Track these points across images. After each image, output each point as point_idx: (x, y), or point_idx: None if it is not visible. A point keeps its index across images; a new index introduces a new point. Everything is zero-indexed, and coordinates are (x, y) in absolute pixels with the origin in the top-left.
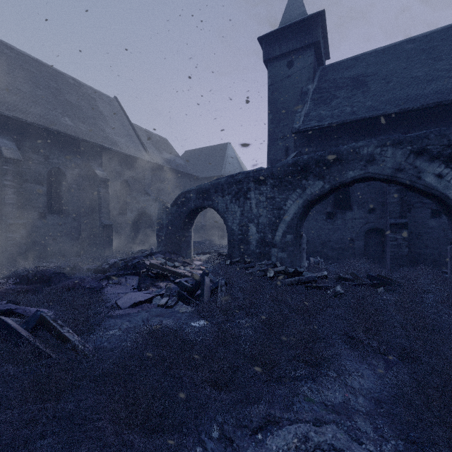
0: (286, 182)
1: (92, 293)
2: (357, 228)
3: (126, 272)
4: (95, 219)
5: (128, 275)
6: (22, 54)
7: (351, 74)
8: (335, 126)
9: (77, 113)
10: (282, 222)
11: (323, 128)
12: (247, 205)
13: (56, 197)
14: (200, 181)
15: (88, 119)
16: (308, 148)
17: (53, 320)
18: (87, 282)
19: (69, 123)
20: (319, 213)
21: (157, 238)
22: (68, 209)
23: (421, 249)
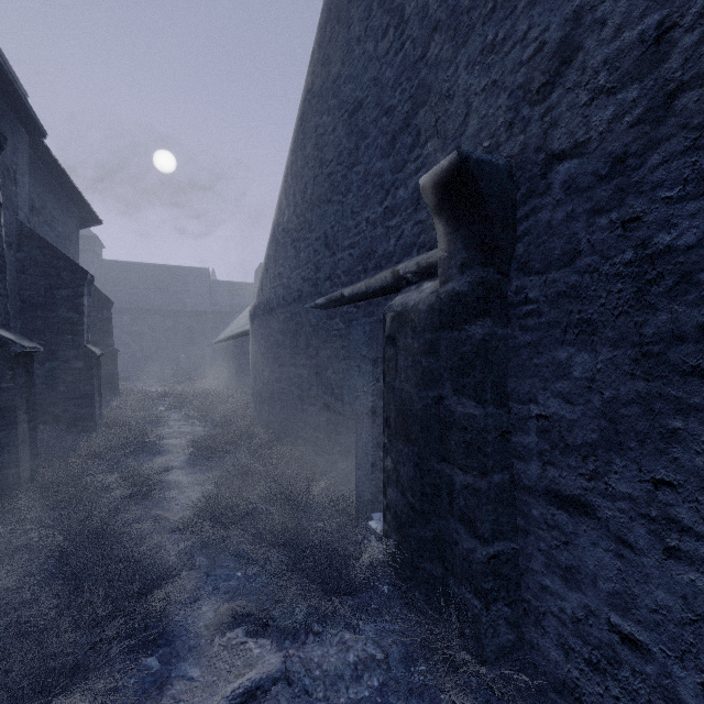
0: None
1: None
2: None
3: None
4: None
5: None
6: None
7: (114, 275)
8: None
9: None
10: None
11: None
12: None
13: None
14: None
15: None
16: None
17: None
18: None
19: None
20: None
21: None
22: None
23: None
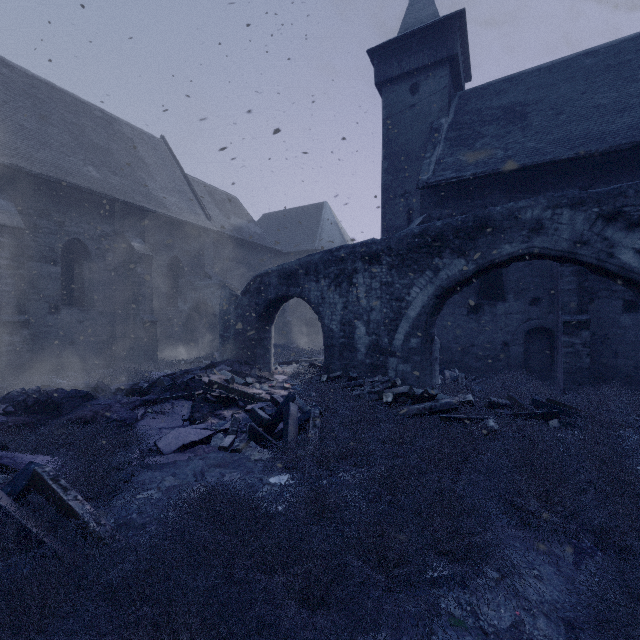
0: (410, 261)
1: (120, 428)
2: (514, 327)
3: (173, 395)
4: (132, 313)
5: (177, 399)
6: (26, 74)
7: (503, 102)
8: (480, 178)
9: (106, 160)
10: (405, 320)
11: (463, 181)
12: (352, 294)
13: (76, 281)
14: (285, 258)
15: (122, 168)
16: (441, 210)
17: (52, 480)
18: (114, 410)
19: (94, 174)
20: (457, 305)
21: (221, 340)
22: (93, 299)
23: (608, 359)
